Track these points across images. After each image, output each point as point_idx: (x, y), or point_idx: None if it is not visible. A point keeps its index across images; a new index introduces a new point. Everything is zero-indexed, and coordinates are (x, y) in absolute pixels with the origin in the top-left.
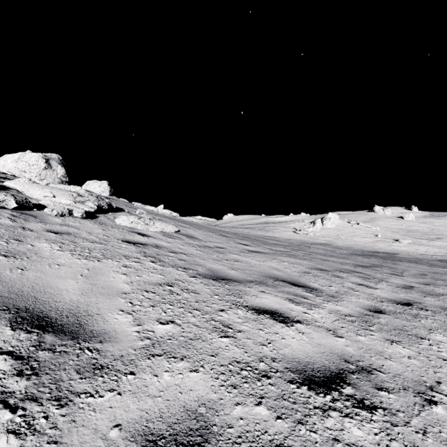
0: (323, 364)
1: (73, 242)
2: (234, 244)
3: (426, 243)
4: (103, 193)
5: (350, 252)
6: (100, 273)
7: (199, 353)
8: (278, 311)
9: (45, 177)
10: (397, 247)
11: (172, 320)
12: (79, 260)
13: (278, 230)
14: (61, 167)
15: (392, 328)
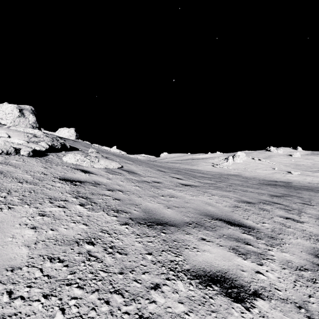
0: None
1: None
2: (169, 178)
3: (311, 174)
4: (70, 137)
5: (259, 182)
6: None
7: None
8: (227, 274)
9: (19, 123)
10: (290, 177)
11: None
12: None
13: (200, 164)
14: (32, 115)
15: None
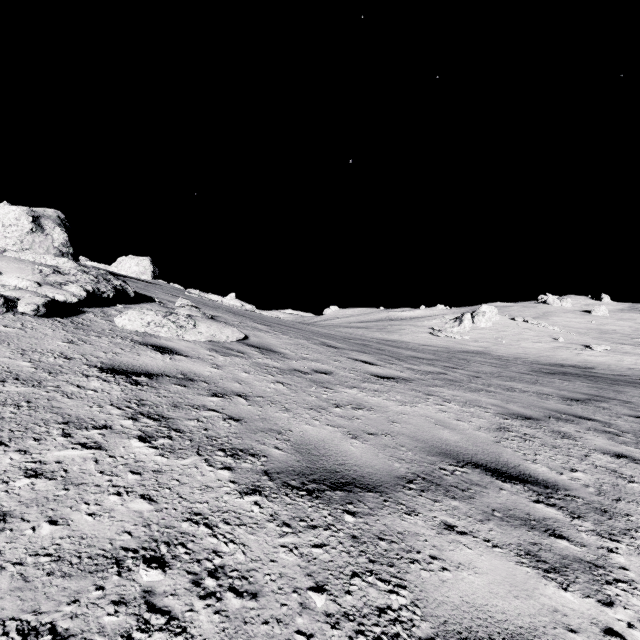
0: None
1: None
2: (347, 361)
3: (632, 350)
4: (142, 275)
5: (531, 368)
6: None
7: None
8: None
9: (31, 245)
10: (590, 357)
11: None
12: None
13: (406, 330)
14: (60, 230)
15: None
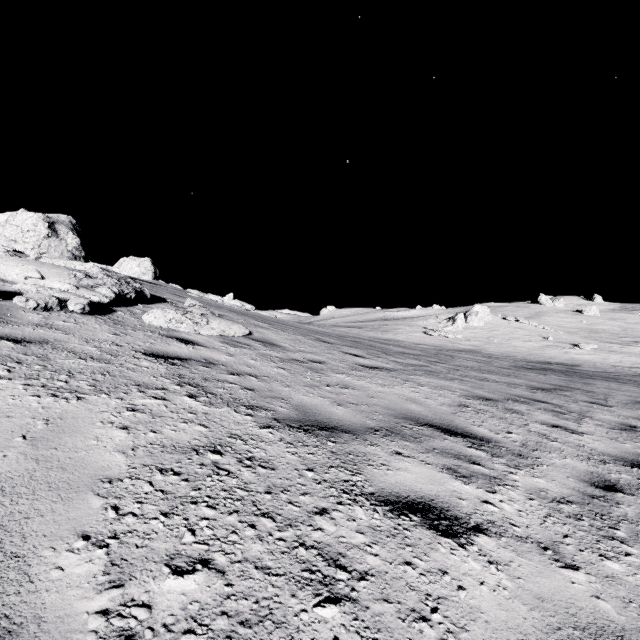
0: None
1: (43, 359)
2: (339, 354)
3: (619, 349)
4: (143, 276)
5: (514, 364)
6: (71, 428)
7: None
8: (434, 502)
9: (48, 249)
10: (577, 355)
11: (206, 558)
12: (37, 399)
13: (401, 330)
14: (73, 234)
15: None
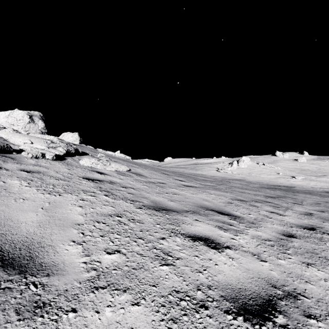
0: (253, 291)
1: (41, 179)
2: (172, 180)
3: (315, 179)
4: (74, 142)
5: (260, 186)
6: (59, 206)
7: (141, 284)
8: (210, 237)
9: (29, 129)
10: (294, 182)
11: (118, 250)
12: (43, 195)
13: (205, 169)
14: (41, 121)
15: (304, 251)
